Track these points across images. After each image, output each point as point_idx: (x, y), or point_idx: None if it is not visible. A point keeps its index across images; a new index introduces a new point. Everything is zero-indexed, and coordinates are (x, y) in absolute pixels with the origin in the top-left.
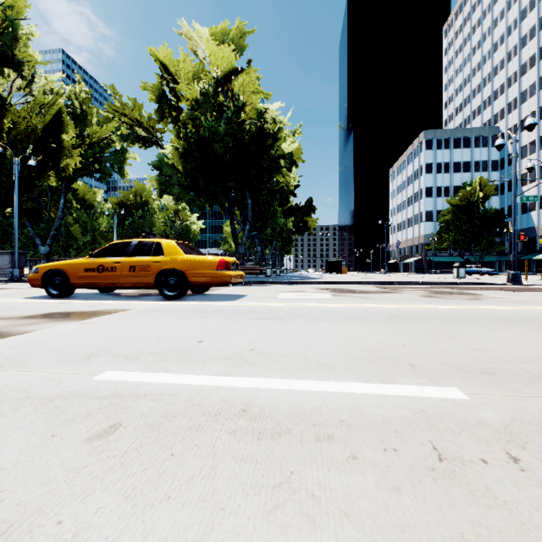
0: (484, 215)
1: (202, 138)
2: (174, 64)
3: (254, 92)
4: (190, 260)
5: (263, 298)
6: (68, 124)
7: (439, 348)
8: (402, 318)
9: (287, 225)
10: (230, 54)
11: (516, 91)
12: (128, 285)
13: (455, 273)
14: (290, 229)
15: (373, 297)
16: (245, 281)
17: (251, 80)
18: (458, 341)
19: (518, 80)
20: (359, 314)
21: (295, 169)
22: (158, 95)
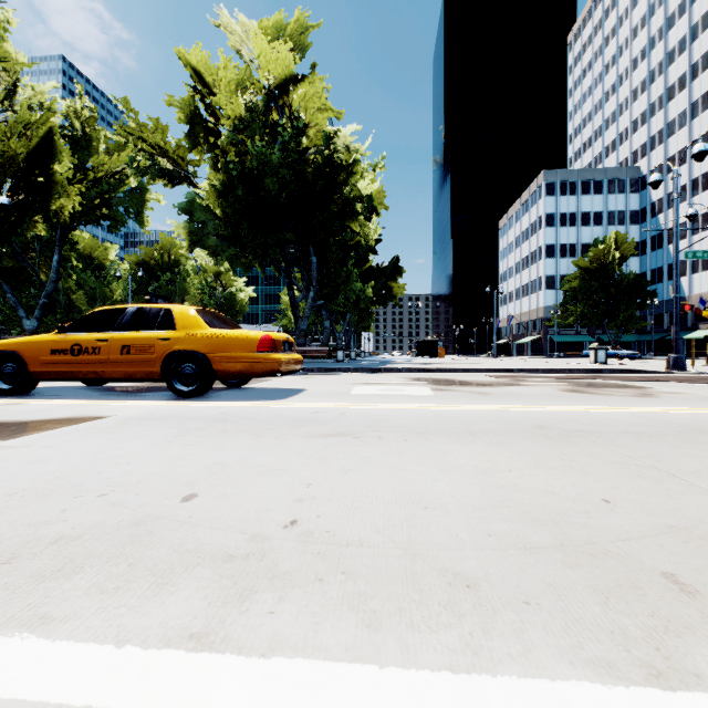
0: (622, 281)
1: (248, 170)
2: (210, 72)
3: (320, 109)
4: (217, 336)
5: (330, 395)
6: (61, 151)
7: (686, 513)
8: (561, 431)
9: (365, 292)
10: (287, 55)
11: (661, 122)
12: (119, 376)
13: (592, 356)
14: (370, 298)
15: (494, 393)
16: (306, 368)
17: (315, 91)
18: (706, 491)
19: (664, 107)
20: (486, 425)
21: (375, 218)
22: (189, 113)
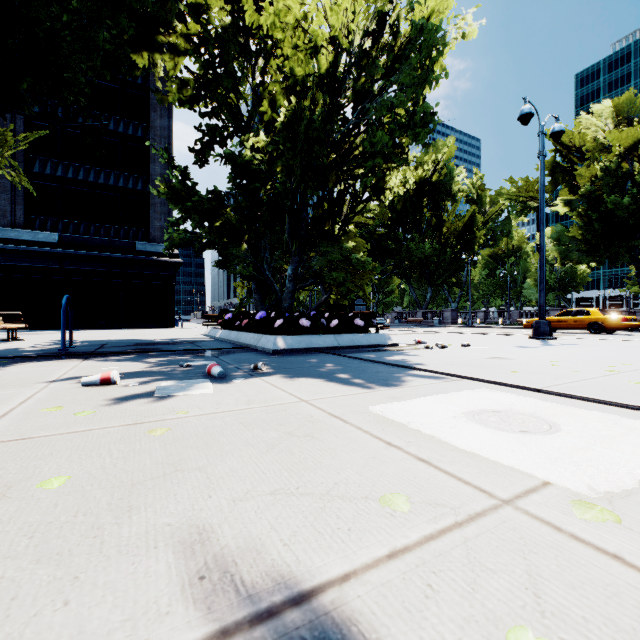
0: None
1: (603, 211)
2: (567, 135)
3: None
4: (605, 318)
5: None
6: (479, 219)
7: None
8: None
9: None
10: (635, 131)
11: None
12: (572, 328)
13: None
14: None
15: None
16: None
17: None
18: None
19: None
20: None
21: None
22: (551, 168)
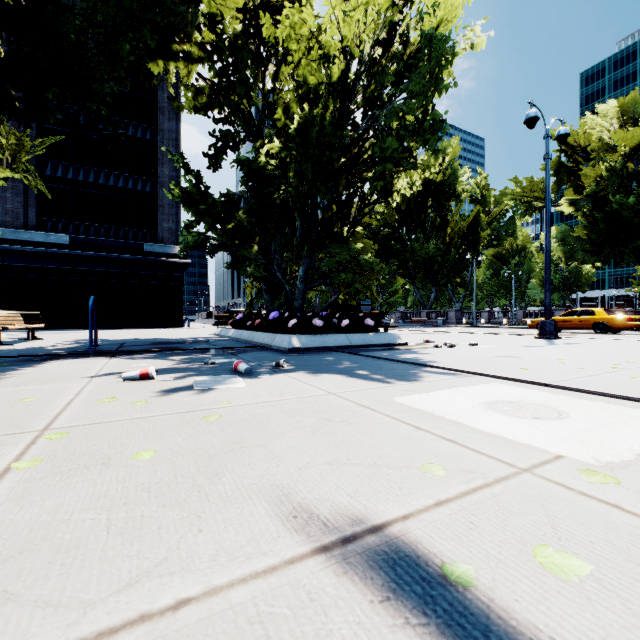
0: None
1: (608, 211)
2: (572, 135)
3: None
4: (610, 318)
5: None
6: (483, 219)
7: None
8: None
9: None
10: None
11: None
12: (577, 328)
13: None
14: None
15: None
16: None
17: None
18: None
19: None
20: None
21: None
22: (556, 168)
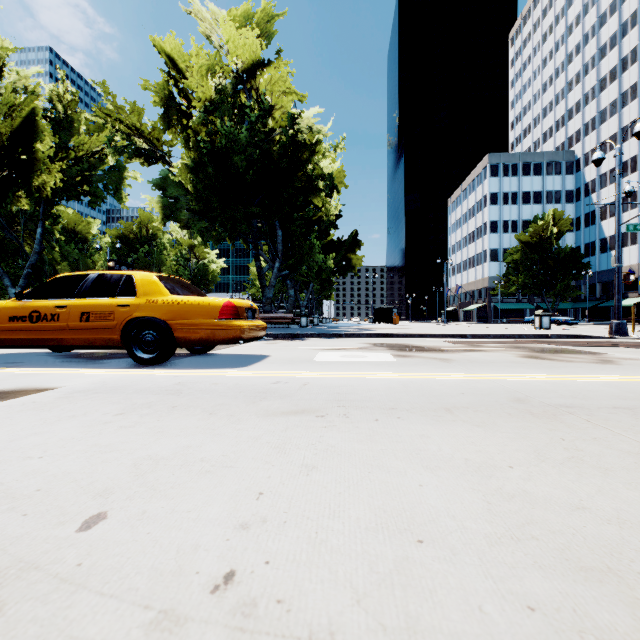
0: (559, 254)
1: (218, 148)
2: (183, 58)
3: (285, 92)
4: (178, 303)
5: (293, 362)
6: (43, 130)
7: None
8: (544, 407)
9: (327, 263)
10: (254, 41)
11: (594, 110)
12: (79, 343)
13: (537, 322)
14: (331, 269)
15: (455, 359)
16: (271, 334)
17: (281, 75)
18: None
19: (597, 97)
20: (460, 398)
21: (336, 195)
22: (164, 97)
